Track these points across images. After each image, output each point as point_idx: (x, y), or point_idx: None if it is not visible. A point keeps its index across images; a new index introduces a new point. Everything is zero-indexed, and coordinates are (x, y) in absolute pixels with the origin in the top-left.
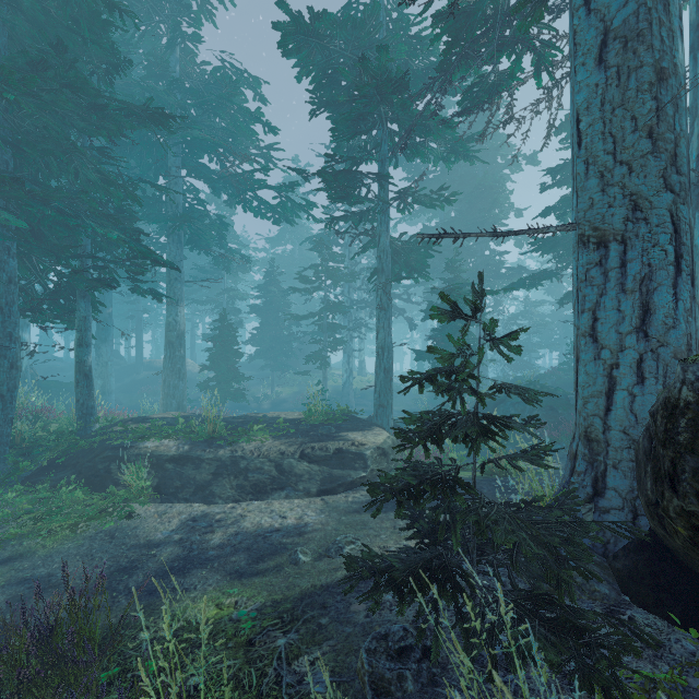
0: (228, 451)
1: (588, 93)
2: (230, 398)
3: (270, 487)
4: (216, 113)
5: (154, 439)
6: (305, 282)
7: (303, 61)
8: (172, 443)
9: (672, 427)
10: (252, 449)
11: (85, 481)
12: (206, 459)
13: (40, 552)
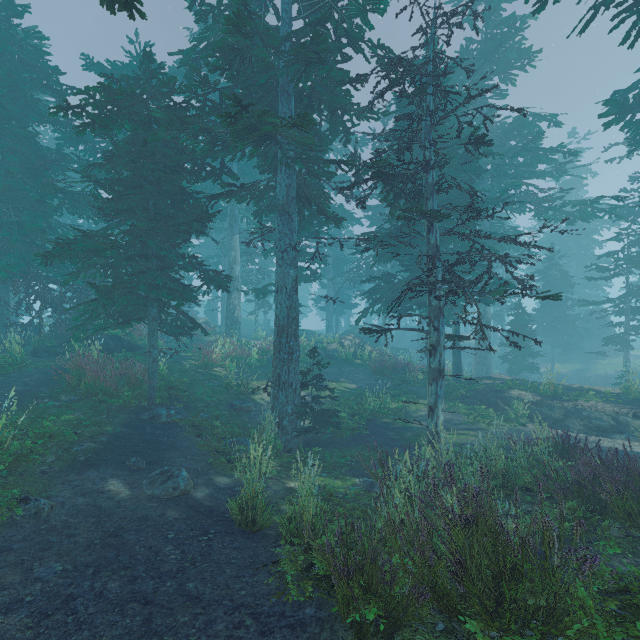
0: (570, 404)
1: None
2: (526, 369)
3: (610, 430)
4: (518, 154)
5: (513, 390)
6: (601, 270)
7: (624, 126)
8: (527, 394)
9: None
10: (589, 406)
11: (485, 405)
12: (556, 406)
13: (489, 429)
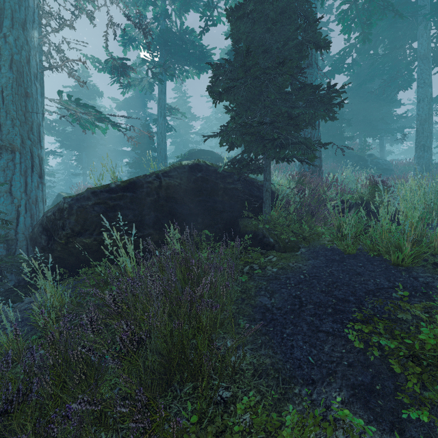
0: None
1: (2, 81)
2: None
3: None
4: None
5: None
6: None
7: None
8: None
9: (62, 214)
10: None
11: None
12: None
13: None
